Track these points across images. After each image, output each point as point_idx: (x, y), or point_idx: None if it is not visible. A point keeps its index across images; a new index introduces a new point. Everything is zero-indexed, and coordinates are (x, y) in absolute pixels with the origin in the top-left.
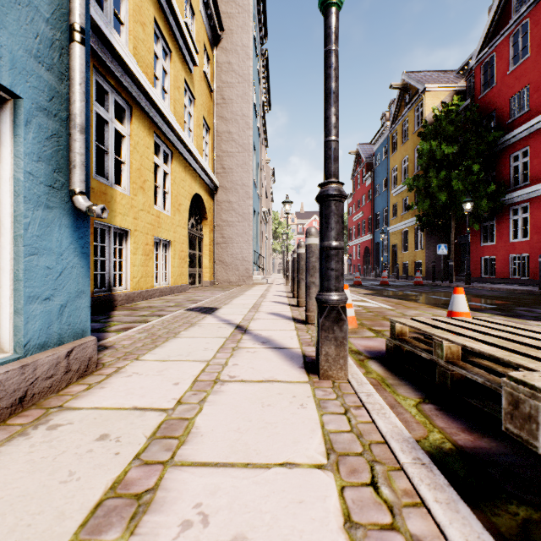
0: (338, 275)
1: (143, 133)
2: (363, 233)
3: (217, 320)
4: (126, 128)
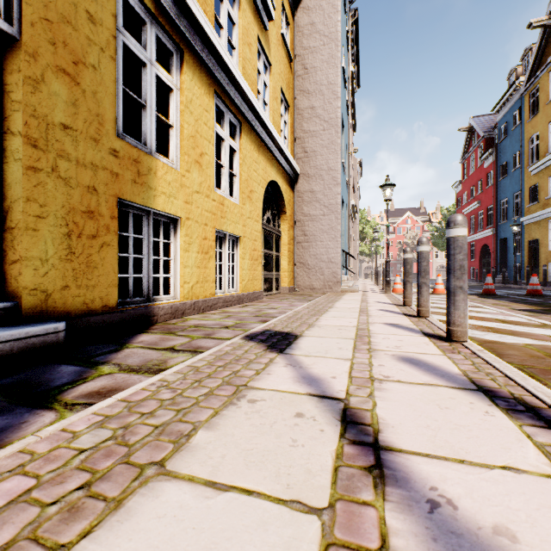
0: None
1: (199, 90)
2: (478, 228)
3: (294, 379)
4: (174, 78)
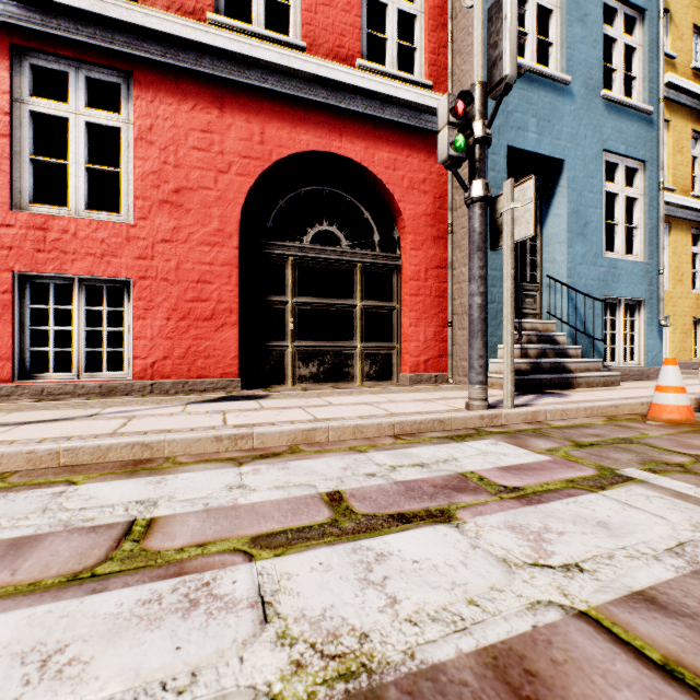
0: None
1: (680, 237)
2: None
3: None
4: (665, 241)
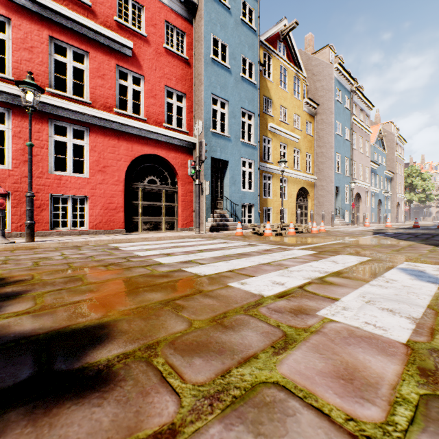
0: (282, 218)
1: (276, 180)
2: None
3: None
4: (271, 181)
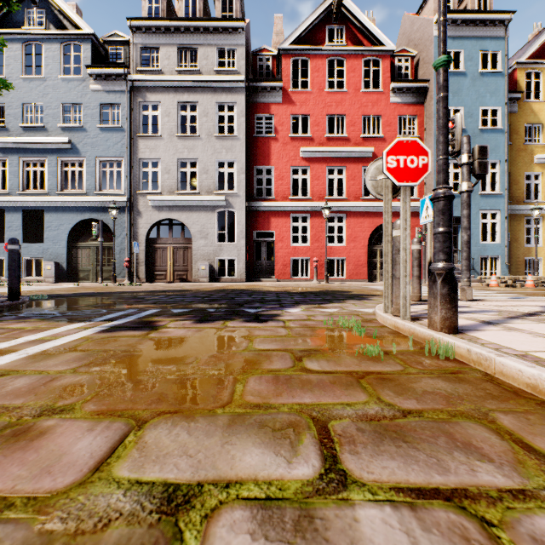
0: (535, 271)
1: None
2: None
3: None
4: (540, 225)
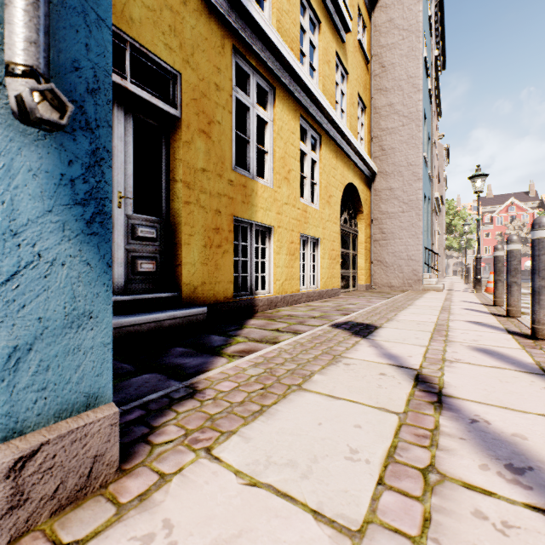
0: None
1: (287, 117)
2: None
3: (377, 354)
4: (268, 113)
